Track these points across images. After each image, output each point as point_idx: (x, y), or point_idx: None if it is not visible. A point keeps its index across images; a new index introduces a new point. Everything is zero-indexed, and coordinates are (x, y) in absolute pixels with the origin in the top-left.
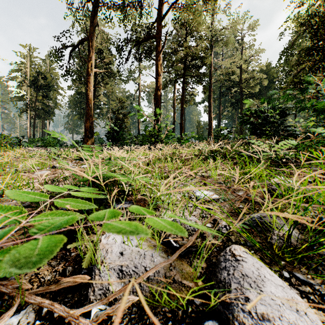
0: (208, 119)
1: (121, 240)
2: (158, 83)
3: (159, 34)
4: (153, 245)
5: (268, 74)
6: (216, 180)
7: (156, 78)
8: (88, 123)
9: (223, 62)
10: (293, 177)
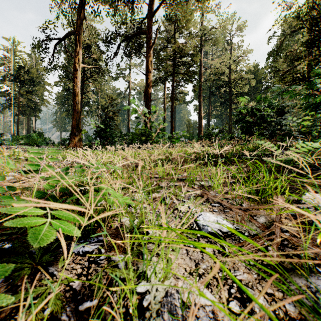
0: (199, 118)
1: None
2: (148, 79)
3: (149, 30)
4: None
5: (255, 75)
6: (223, 196)
7: (146, 75)
8: (75, 120)
9: (213, 61)
10: None
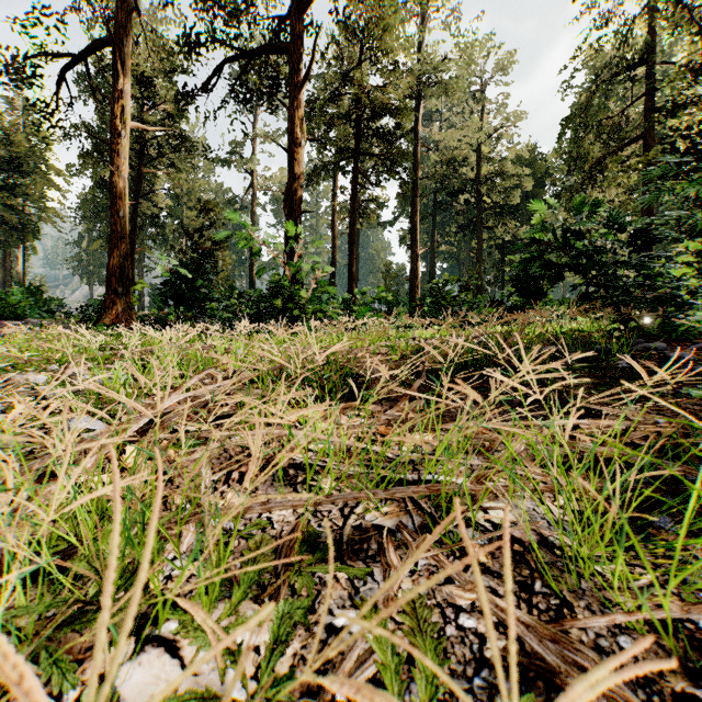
0: (411, 258)
1: None
2: (295, 163)
3: (297, 45)
4: None
5: (531, 168)
6: None
7: (289, 152)
8: (115, 258)
9: (442, 133)
10: None
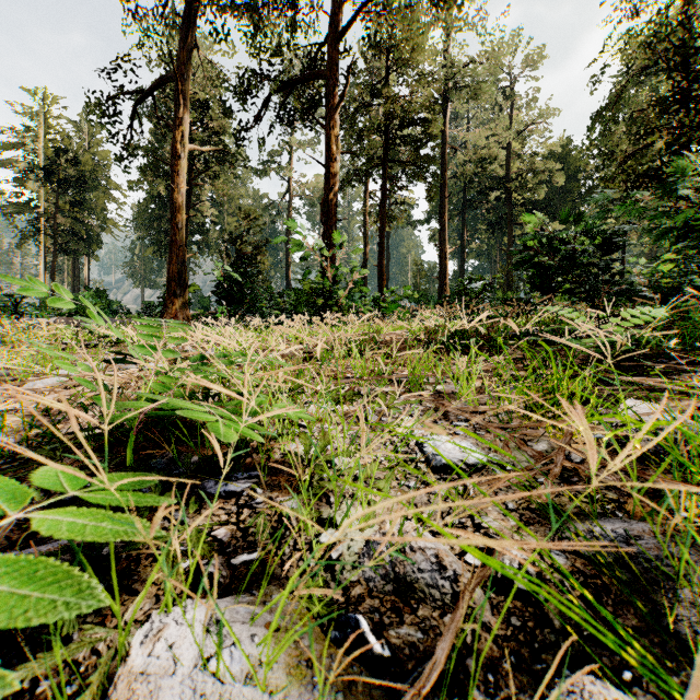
0: (440, 258)
1: (196, 651)
2: (331, 176)
3: (332, 70)
4: (307, 657)
5: (565, 162)
6: (475, 408)
7: (325, 167)
8: (174, 264)
9: (471, 134)
10: (683, 407)
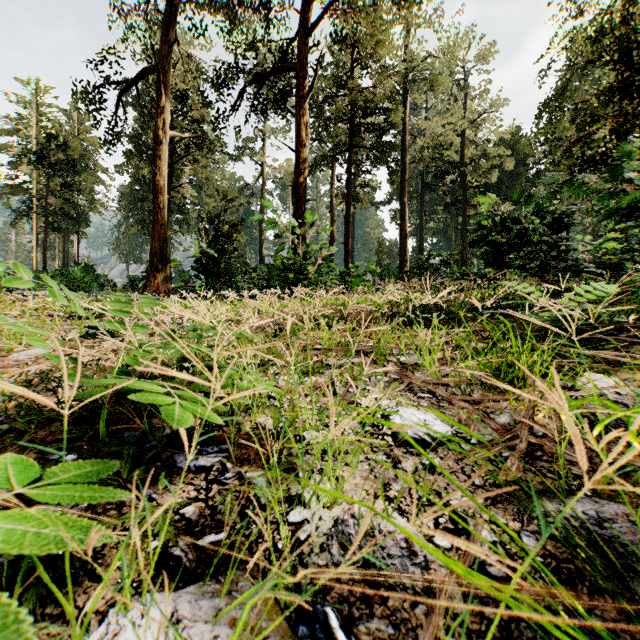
0: (400, 236)
1: None
2: (301, 160)
3: (302, 63)
4: None
5: (515, 149)
6: (438, 380)
7: (295, 152)
8: (156, 242)
9: (429, 123)
10: None
